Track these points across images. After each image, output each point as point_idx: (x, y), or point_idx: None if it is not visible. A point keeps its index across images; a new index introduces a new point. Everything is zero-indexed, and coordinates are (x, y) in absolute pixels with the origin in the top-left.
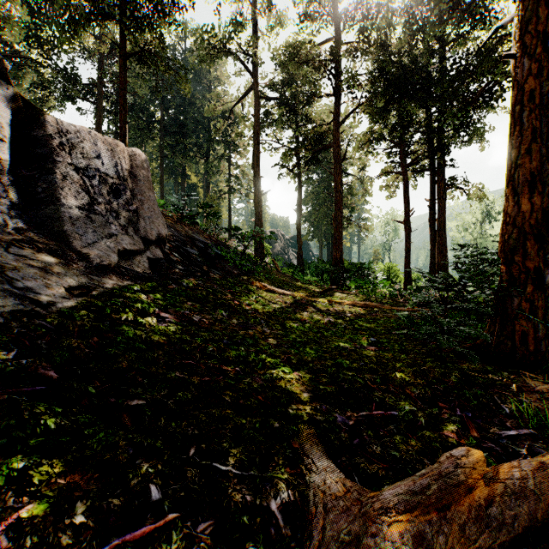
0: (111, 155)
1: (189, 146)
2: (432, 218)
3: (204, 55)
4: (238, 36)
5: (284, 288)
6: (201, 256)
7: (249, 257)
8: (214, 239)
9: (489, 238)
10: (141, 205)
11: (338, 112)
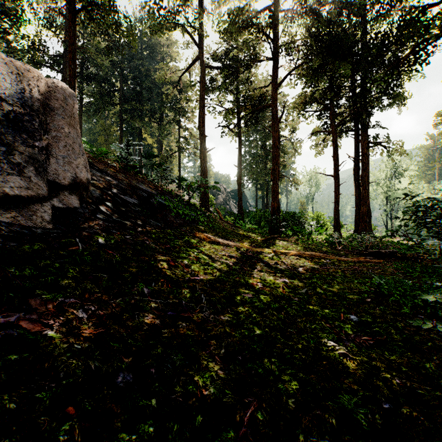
0: (17, 80)
1: (145, 112)
2: (357, 172)
3: (155, 24)
4: (185, 11)
5: (228, 238)
6: (140, 205)
7: (193, 207)
8: (160, 189)
9: (397, 191)
10: (56, 142)
11: (275, 76)
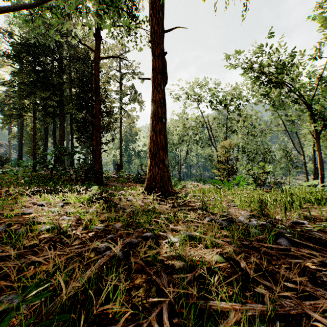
0: None
1: None
2: None
3: None
4: None
5: None
6: None
7: None
8: None
9: None
10: None
11: None
